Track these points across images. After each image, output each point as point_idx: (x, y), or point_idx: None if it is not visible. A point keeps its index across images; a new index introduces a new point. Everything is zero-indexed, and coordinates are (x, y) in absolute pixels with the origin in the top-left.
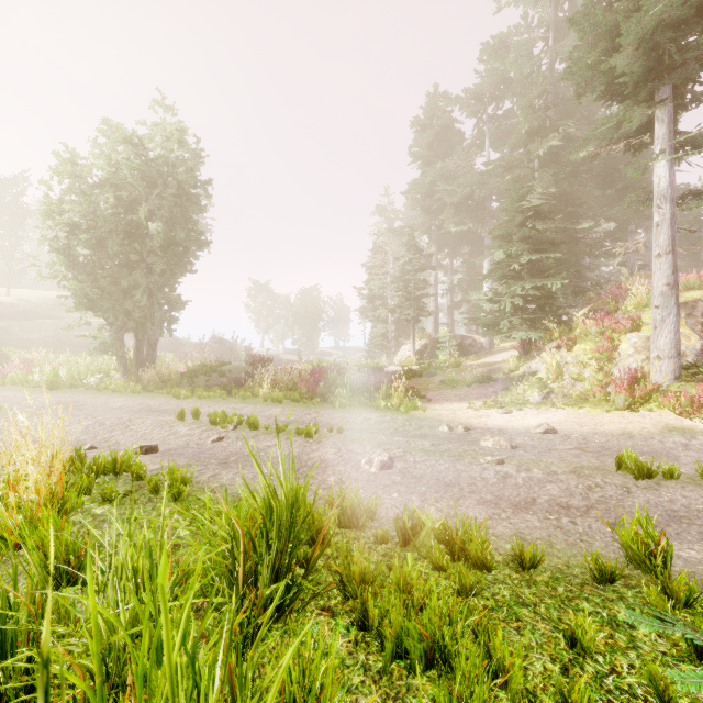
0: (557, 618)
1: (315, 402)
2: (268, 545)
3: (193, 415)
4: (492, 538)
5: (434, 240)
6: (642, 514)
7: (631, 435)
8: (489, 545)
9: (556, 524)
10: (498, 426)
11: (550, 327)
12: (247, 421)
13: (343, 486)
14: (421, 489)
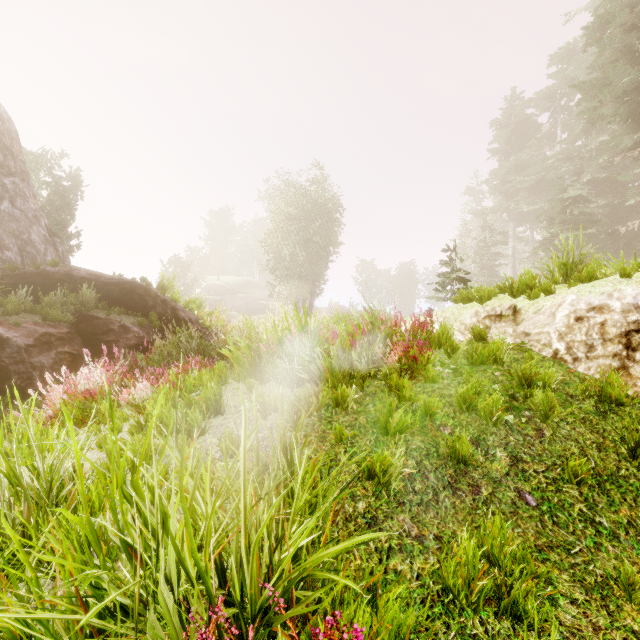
0: None
1: None
2: None
3: None
4: None
5: (511, 218)
6: None
7: None
8: None
9: None
10: None
11: None
12: None
13: None
14: None
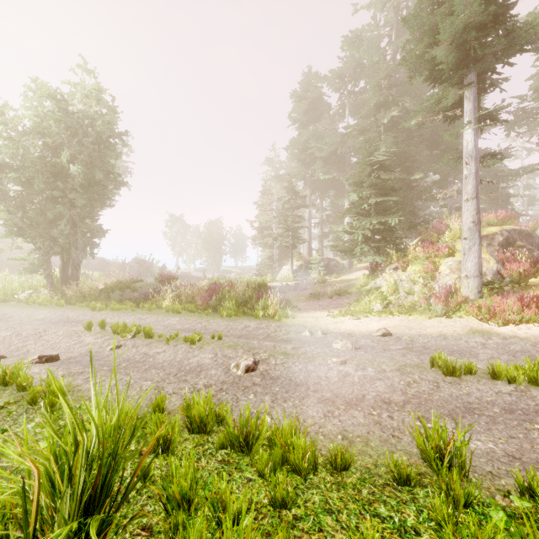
0: (355, 527)
1: (207, 313)
2: (70, 480)
3: (100, 326)
4: (320, 438)
5: (308, 185)
6: (445, 407)
7: (445, 336)
8: (308, 451)
9: (377, 419)
10: (348, 331)
11: (391, 253)
12: (143, 331)
13: (209, 389)
14: (275, 389)
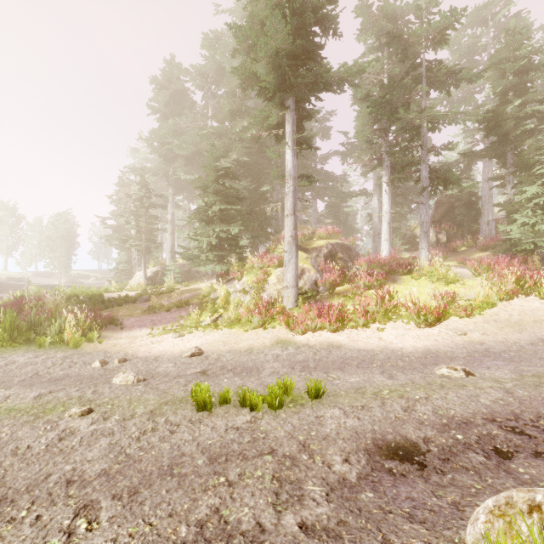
0: None
1: None
2: None
3: None
4: None
5: (170, 183)
6: (146, 470)
7: (251, 350)
8: None
9: (2, 534)
10: (159, 353)
11: (234, 262)
12: None
13: None
14: None
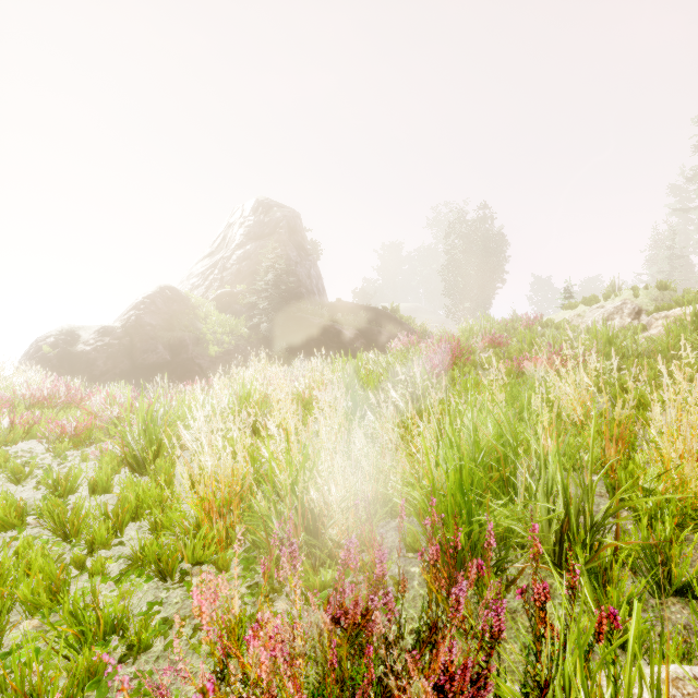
0: None
1: None
2: None
3: None
4: None
5: None
6: None
7: None
8: None
9: None
10: None
11: None
12: None
13: None
14: None
